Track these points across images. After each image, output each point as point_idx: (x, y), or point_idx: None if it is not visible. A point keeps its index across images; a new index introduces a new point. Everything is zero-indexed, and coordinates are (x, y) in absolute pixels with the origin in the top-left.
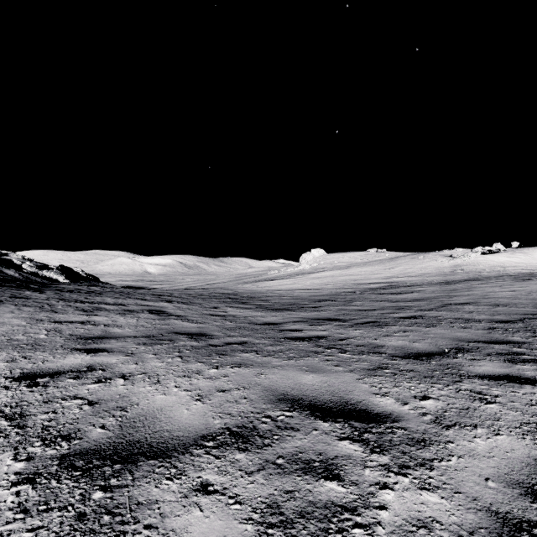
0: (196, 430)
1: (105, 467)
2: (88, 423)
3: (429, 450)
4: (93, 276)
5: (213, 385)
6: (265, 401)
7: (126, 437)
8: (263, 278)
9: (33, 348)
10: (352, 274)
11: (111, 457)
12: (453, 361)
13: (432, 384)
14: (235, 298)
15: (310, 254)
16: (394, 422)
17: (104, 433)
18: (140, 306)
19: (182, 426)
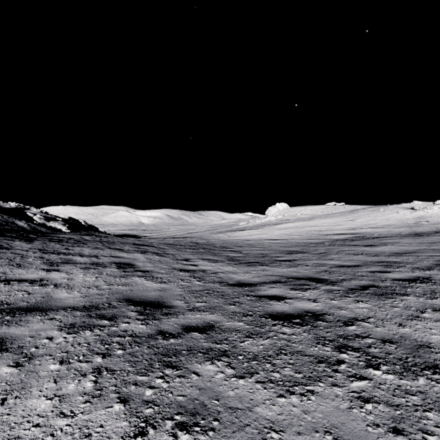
0: None
1: None
2: None
3: None
4: (93, 226)
5: None
6: None
7: None
8: (234, 229)
9: None
10: (316, 225)
11: None
12: None
13: None
14: (208, 248)
15: (275, 208)
16: None
17: None
18: (112, 258)
19: None
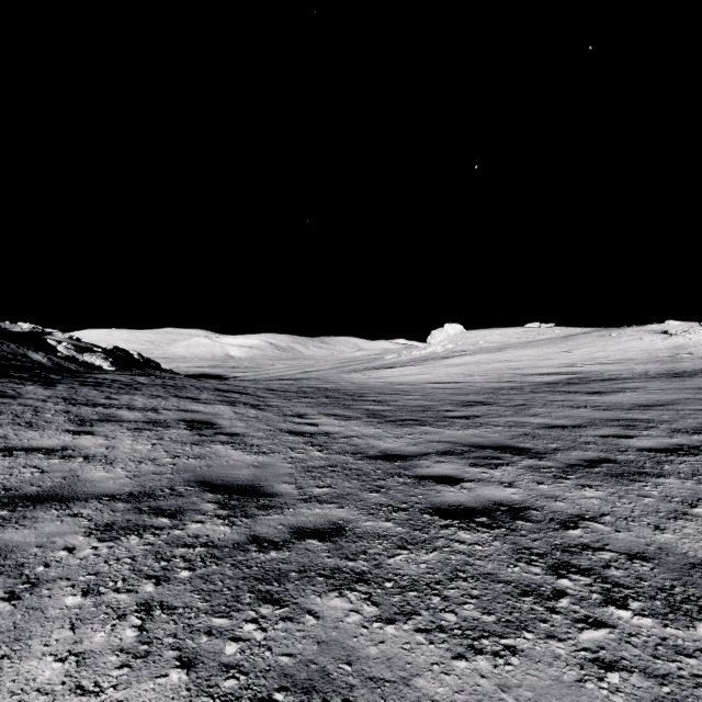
0: None
1: None
2: None
3: None
4: (152, 361)
5: None
6: None
7: None
8: (376, 365)
9: None
10: (509, 360)
11: None
12: None
13: None
14: (335, 396)
15: (443, 331)
16: None
17: None
18: (180, 413)
19: None
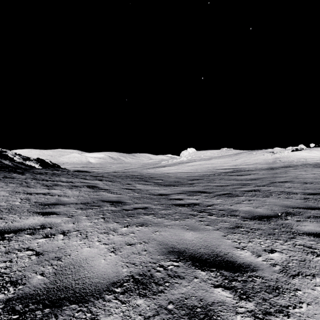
0: (109, 277)
1: (37, 311)
2: (32, 270)
3: (283, 298)
4: (56, 164)
5: (123, 240)
6: (159, 253)
7: (57, 283)
8: (158, 166)
9: (8, 212)
10: (212, 163)
11: (43, 302)
12: (285, 222)
13: (275, 240)
14: (141, 178)
15: (187, 151)
16: (253, 271)
17: (42, 279)
18: (82, 183)
19: (99, 274)
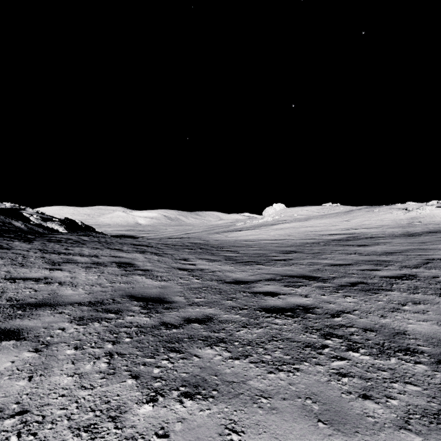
0: None
1: None
2: None
3: None
4: (90, 227)
5: None
6: None
7: None
8: (231, 229)
9: None
10: (312, 226)
11: None
12: None
13: None
14: (205, 248)
15: (272, 208)
16: None
17: None
18: (112, 258)
19: None
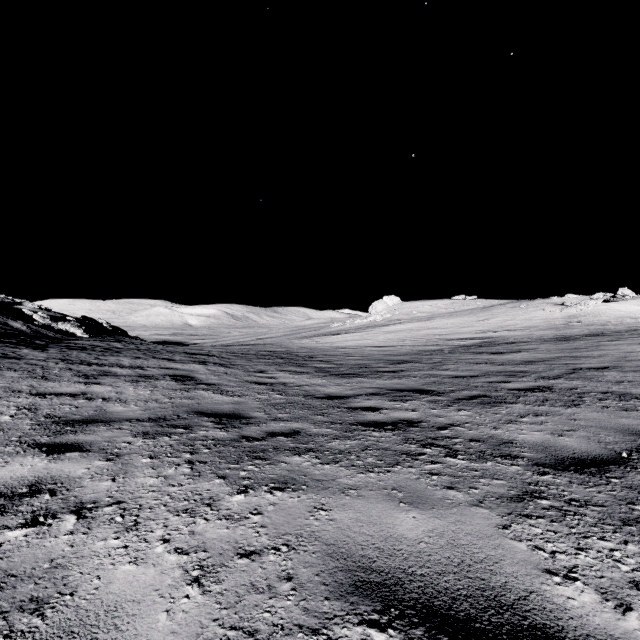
0: None
1: None
2: None
3: None
4: (120, 329)
5: (231, 537)
6: (328, 589)
7: None
8: (324, 332)
9: None
10: (436, 327)
11: None
12: None
13: None
14: (288, 358)
15: (382, 303)
16: None
17: None
18: (163, 370)
19: None
